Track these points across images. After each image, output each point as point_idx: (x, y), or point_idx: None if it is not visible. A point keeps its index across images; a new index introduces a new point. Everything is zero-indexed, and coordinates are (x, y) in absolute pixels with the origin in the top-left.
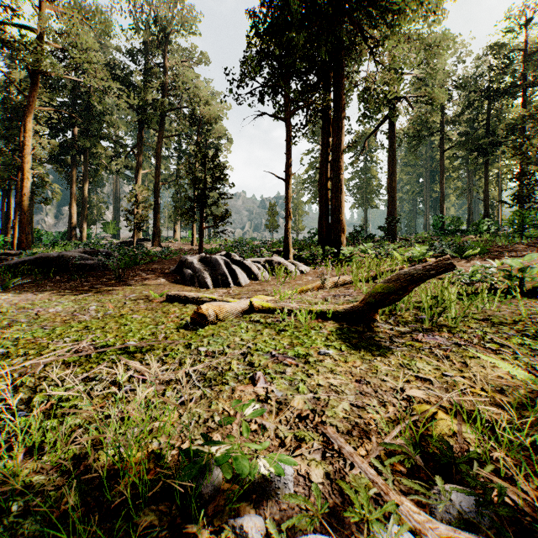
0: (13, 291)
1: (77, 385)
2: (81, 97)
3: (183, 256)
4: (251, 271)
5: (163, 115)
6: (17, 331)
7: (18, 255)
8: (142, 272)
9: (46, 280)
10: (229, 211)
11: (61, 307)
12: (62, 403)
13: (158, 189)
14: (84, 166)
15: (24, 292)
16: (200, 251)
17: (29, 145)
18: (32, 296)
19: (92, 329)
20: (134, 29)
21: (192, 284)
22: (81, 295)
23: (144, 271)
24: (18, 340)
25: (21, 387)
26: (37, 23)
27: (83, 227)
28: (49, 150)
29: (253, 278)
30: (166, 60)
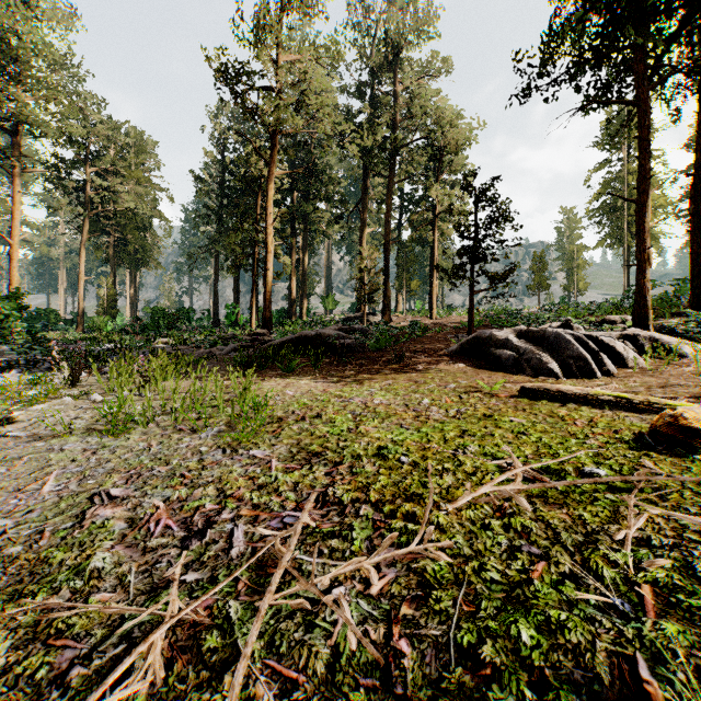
0: (301, 374)
1: (635, 552)
2: (299, 158)
3: (482, 331)
4: (615, 352)
5: (394, 155)
6: (378, 429)
7: (265, 335)
8: (413, 354)
9: (318, 362)
10: (516, 265)
11: (382, 398)
12: (685, 598)
13: (388, 250)
14: (304, 234)
15: (314, 377)
16: (470, 325)
17: (271, 216)
18: (328, 381)
19: (478, 436)
20: (361, 57)
21: (519, 372)
22: (382, 382)
23: (412, 353)
24: (400, 444)
25: (527, 534)
26: (280, 79)
27: (303, 303)
28: (279, 220)
29: (619, 364)
30: (398, 85)
